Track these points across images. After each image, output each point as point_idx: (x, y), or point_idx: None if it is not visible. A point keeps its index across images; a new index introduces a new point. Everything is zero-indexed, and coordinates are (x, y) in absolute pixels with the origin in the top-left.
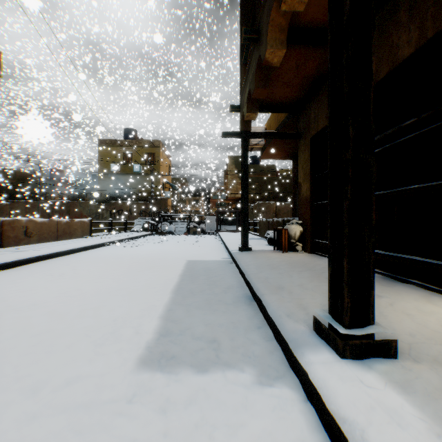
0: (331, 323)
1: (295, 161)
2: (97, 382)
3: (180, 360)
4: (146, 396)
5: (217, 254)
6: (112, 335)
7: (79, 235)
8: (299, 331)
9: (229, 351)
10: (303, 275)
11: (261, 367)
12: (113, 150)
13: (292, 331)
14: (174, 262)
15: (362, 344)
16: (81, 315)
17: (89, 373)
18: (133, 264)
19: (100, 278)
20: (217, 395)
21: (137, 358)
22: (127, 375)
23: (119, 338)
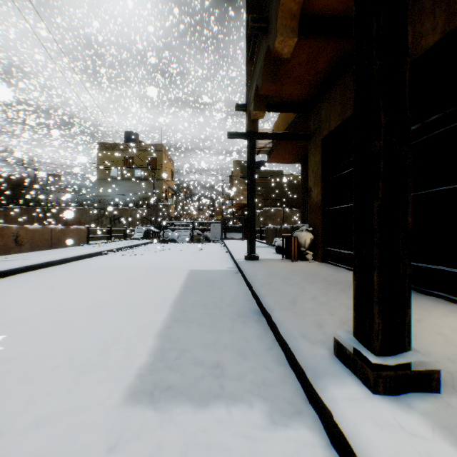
0: (358, 348)
1: (304, 166)
2: (73, 423)
3: (177, 391)
4: (132, 442)
5: (222, 263)
6: (99, 359)
7: (75, 243)
8: (317, 356)
9: (235, 379)
10: (316, 286)
11: (273, 400)
12: (113, 154)
13: (309, 356)
14: (175, 272)
15: (397, 376)
16: (65, 335)
17: (65, 410)
18: (131, 274)
19: (93, 290)
20: (221, 440)
21: (125, 389)
22: (111, 412)
23: (107, 363)
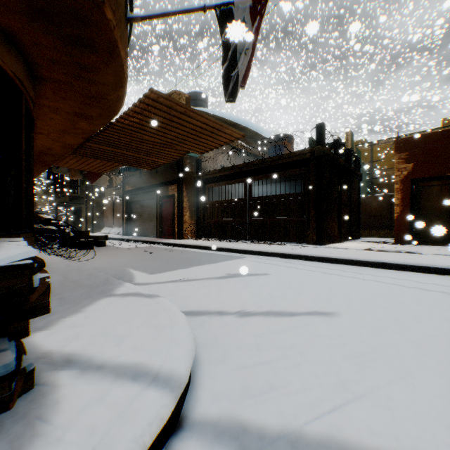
0: None
1: None
2: None
3: None
4: None
5: None
6: None
7: None
8: None
9: None
10: None
11: None
12: None
13: None
14: None
15: None
16: None
17: None
18: None
19: None
20: None
21: None
22: None
23: None
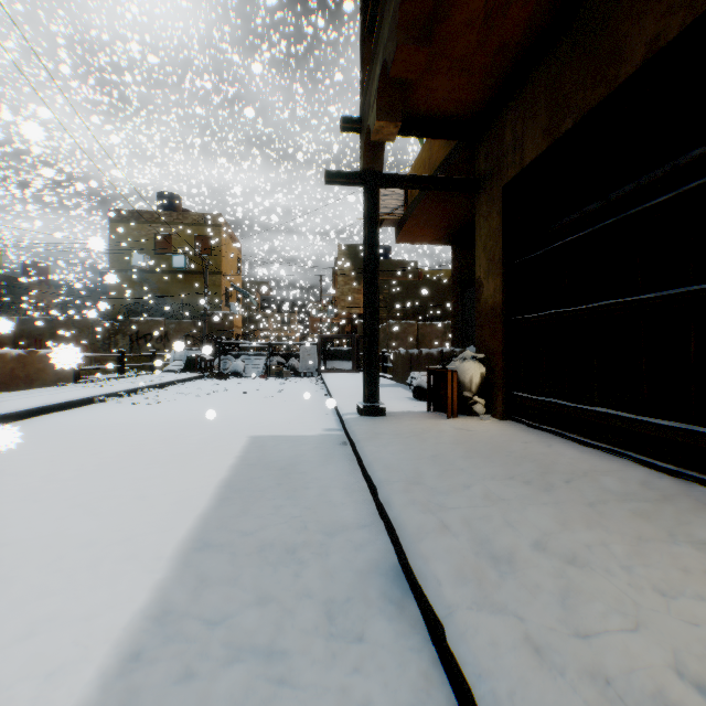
0: None
1: (458, 248)
2: None
3: None
4: None
5: (316, 420)
6: None
7: (49, 382)
8: None
9: None
10: (526, 493)
11: None
12: (137, 229)
13: None
14: (220, 442)
15: None
16: None
17: None
18: (125, 450)
19: (6, 503)
20: None
21: None
22: None
23: None
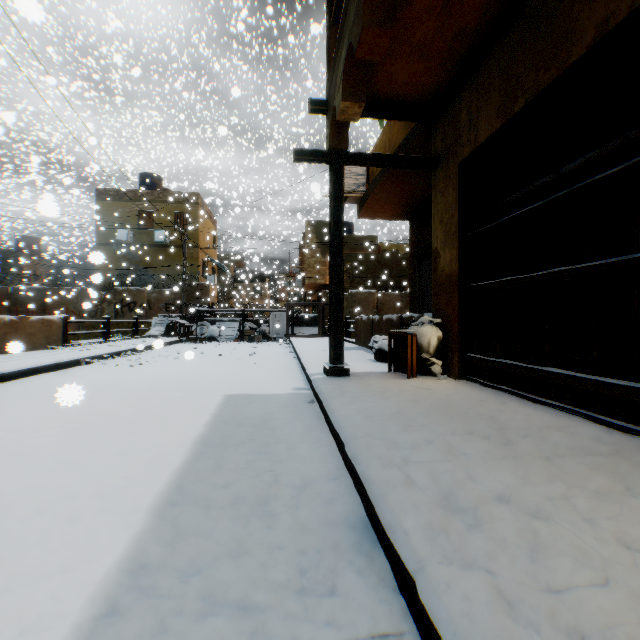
0: None
1: (415, 223)
2: None
3: None
4: None
5: (286, 380)
6: None
7: (39, 345)
8: None
9: None
10: (486, 448)
11: None
12: (121, 206)
13: None
14: (197, 400)
15: None
16: None
17: None
18: (107, 408)
19: None
20: None
21: None
22: None
23: None
